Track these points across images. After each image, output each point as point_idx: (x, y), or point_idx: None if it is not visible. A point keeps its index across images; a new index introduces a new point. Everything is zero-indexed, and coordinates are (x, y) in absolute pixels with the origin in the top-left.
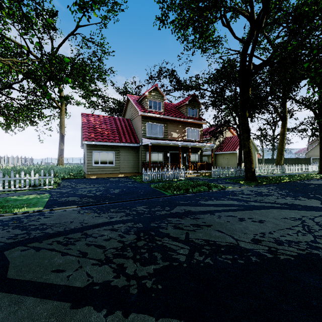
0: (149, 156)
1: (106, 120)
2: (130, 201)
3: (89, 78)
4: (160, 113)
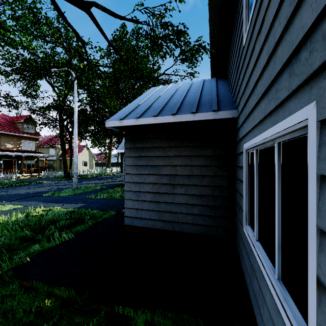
0: None
1: None
2: None
3: None
4: None
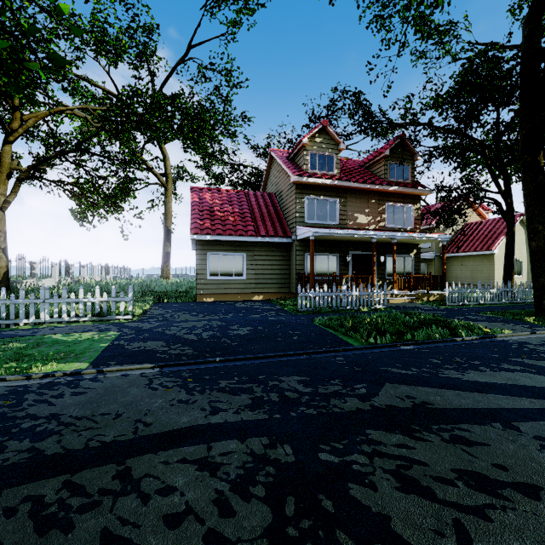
0: (311, 261)
1: (233, 197)
2: (267, 358)
3: (209, 134)
4: (332, 177)
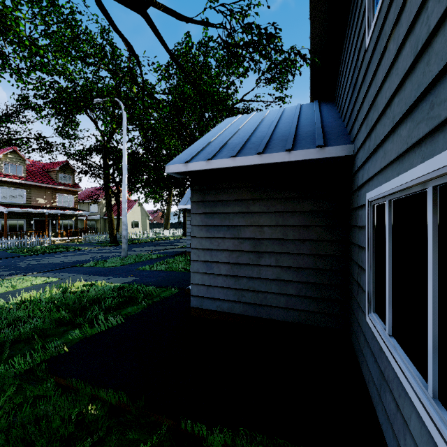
0: (5, 224)
1: None
2: None
3: None
4: (21, 178)
